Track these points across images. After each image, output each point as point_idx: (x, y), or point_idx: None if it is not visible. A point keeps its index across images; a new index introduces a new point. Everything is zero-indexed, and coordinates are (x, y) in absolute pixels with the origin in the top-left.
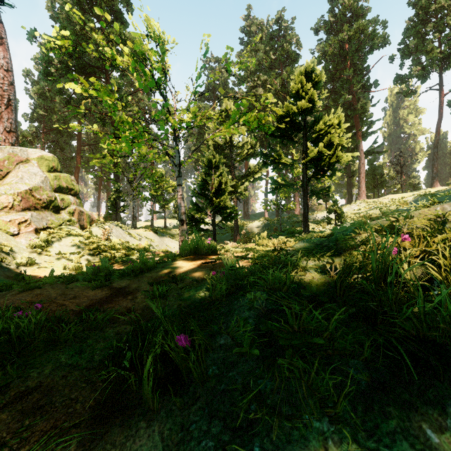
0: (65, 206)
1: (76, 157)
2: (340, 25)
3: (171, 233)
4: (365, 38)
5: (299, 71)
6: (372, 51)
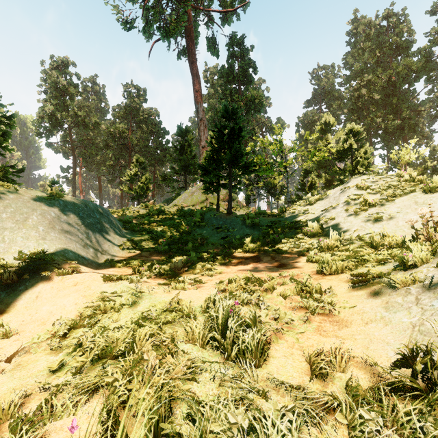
0: (235, 199)
1: None
2: None
3: None
4: None
5: (347, 127)
6: None
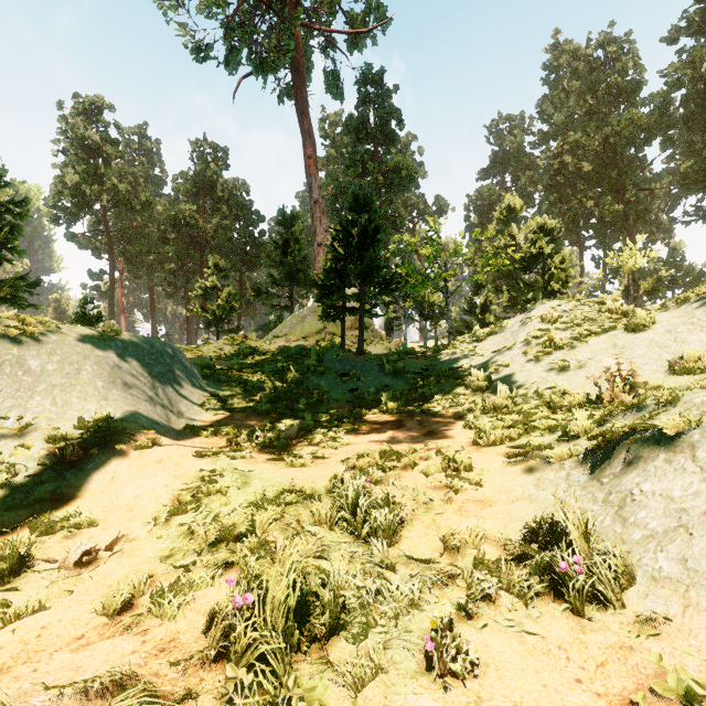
0: (369, 327)
1: None
2: None
3: None
4: None
5: (536, 222)
6: None
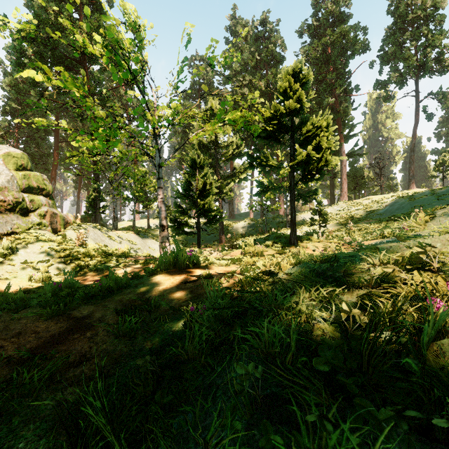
0: (35, 208)
1: (53, 154)
2: (323, 29)
3: (155, 234)
4: (347, 43)
5: (286, 70)
6: (353, 56)
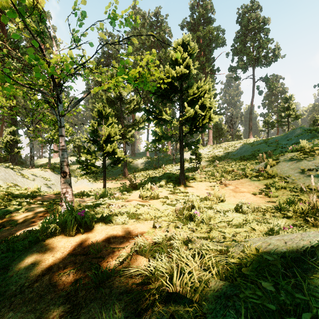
0: None
1: None
2: (197, 26)
3: (70, 169)
4: (212, 38)
5: (177, 42)
6: (216, 47)
